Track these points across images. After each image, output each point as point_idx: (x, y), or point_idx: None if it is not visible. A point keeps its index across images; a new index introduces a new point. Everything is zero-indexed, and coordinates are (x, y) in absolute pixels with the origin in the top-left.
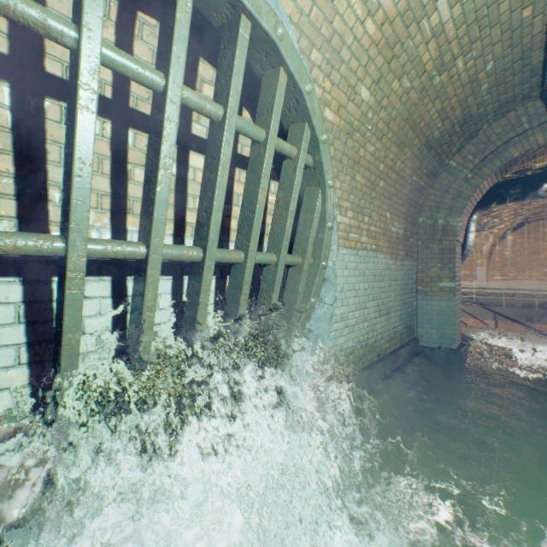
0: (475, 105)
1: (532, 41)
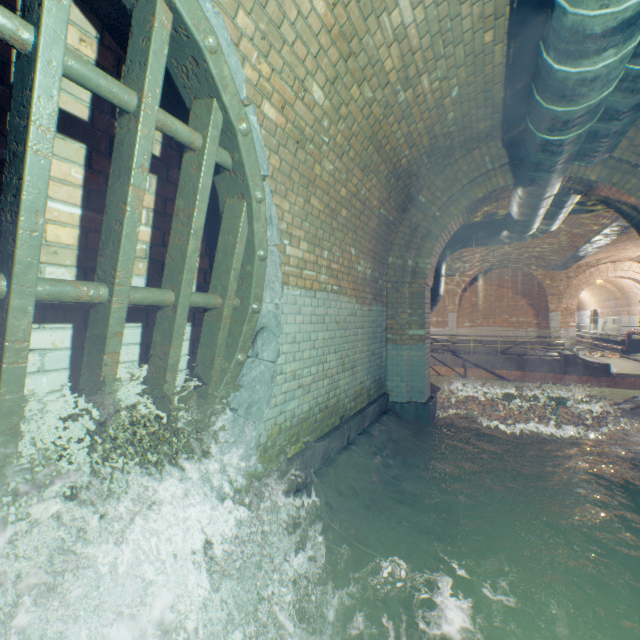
0: (442, 136)
1: (494, 73)
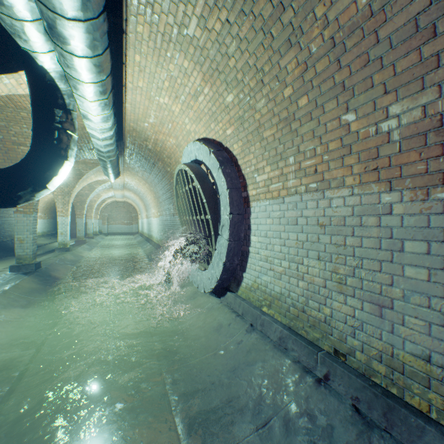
0: None
1: None
